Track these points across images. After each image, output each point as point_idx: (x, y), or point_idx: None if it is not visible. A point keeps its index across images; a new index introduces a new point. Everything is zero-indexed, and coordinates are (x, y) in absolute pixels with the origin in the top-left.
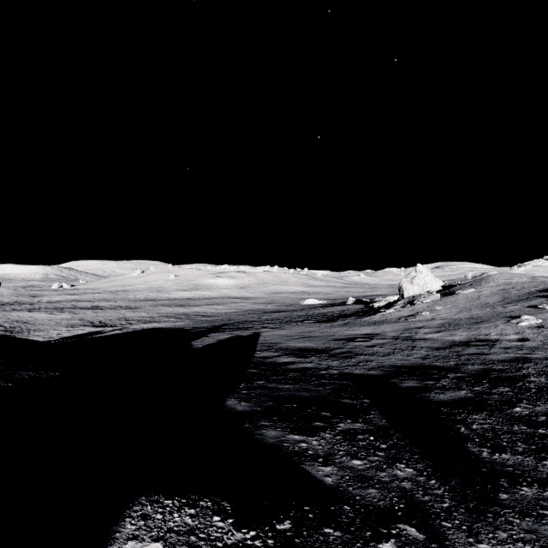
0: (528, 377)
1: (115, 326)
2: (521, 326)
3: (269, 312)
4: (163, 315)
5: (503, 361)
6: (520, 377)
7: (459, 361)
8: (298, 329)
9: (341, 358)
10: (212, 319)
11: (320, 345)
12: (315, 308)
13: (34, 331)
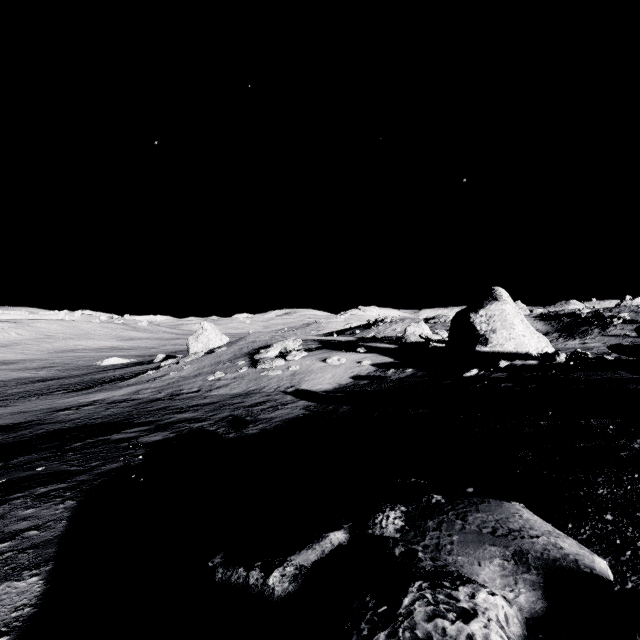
0: (136, 420)
1: None
2: (209, 380)
3: (33, 381)
4: None
5: (148, 411)
6: (131, 421)
7: (119, 416)
8: (28, 404)
9: (17, 431)
10: None
11: (17, 421)
12: (106, 371)
13: None
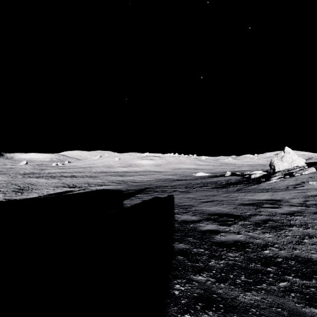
0: None
1: (81, 187)
2: None
3: (174, 180)
4: (110, 181)
5: None
6: None
7: None
8: (202, 193)
9: (270, 229)
10: (139, 184)
11: (233, 210)
12: (205, 178)
13: (35, 190)
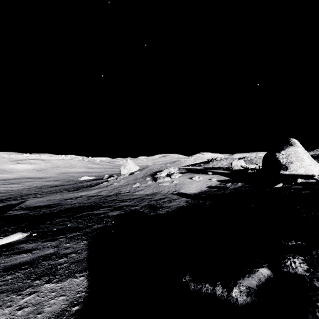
0: (103, 205)
1: None
2: (133, 187)
3: (52, 186)
4: None
5: (107, 201)
6: (101, 205)
7: (94, 203)
8: (52, 196)
9: (51, 208)
10: (3, 195)
11: (50, 203)
12: (83, 182)
13: None
